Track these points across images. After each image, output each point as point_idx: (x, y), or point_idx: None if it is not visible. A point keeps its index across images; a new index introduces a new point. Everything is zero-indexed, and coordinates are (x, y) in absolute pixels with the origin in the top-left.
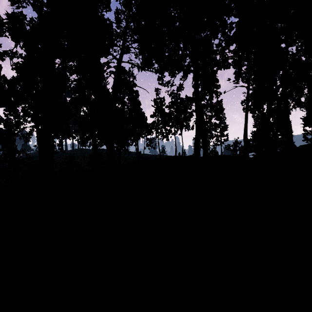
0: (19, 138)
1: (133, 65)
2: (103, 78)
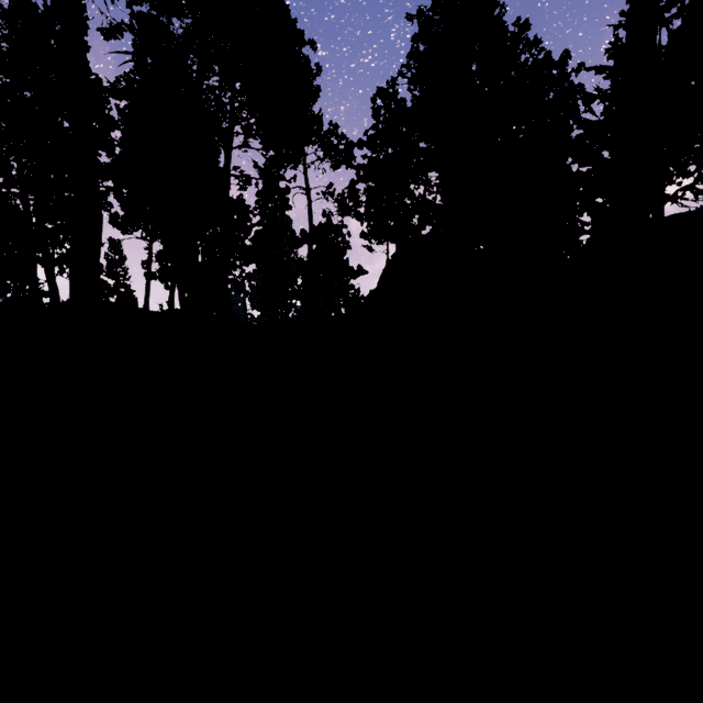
0: None
1: None
2: None
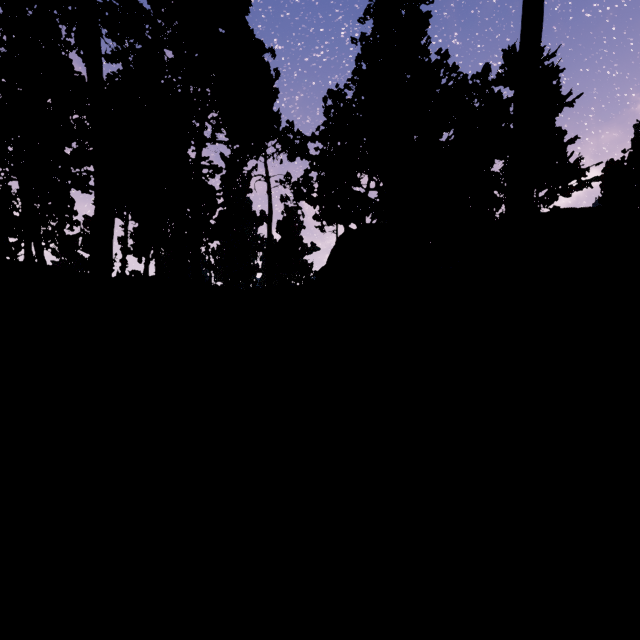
0: None
1: None
2: None
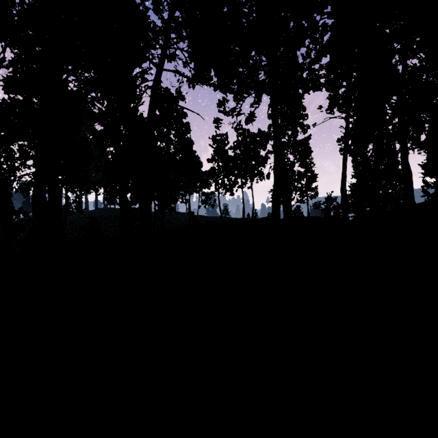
0: (15, 191)
1: (181, 75)
2: (134, 94)
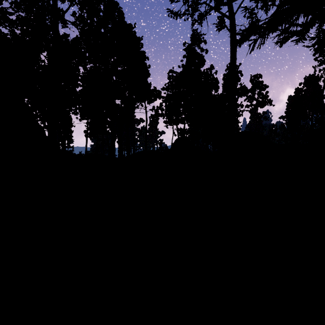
0: None
1: None
2: None
